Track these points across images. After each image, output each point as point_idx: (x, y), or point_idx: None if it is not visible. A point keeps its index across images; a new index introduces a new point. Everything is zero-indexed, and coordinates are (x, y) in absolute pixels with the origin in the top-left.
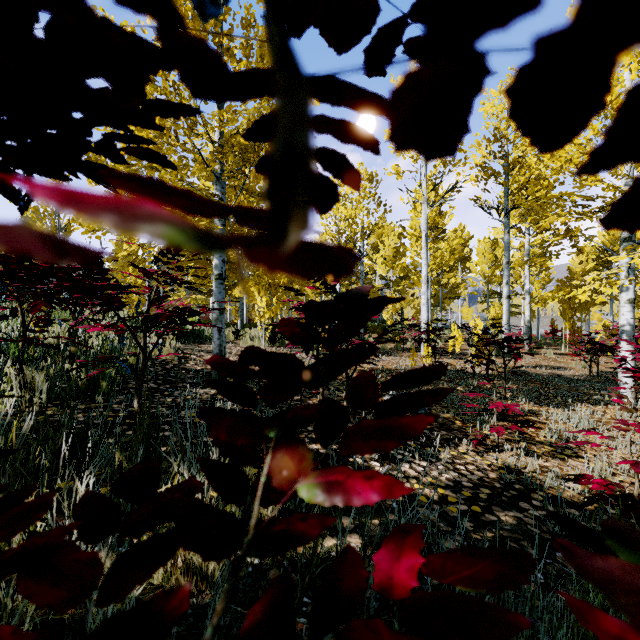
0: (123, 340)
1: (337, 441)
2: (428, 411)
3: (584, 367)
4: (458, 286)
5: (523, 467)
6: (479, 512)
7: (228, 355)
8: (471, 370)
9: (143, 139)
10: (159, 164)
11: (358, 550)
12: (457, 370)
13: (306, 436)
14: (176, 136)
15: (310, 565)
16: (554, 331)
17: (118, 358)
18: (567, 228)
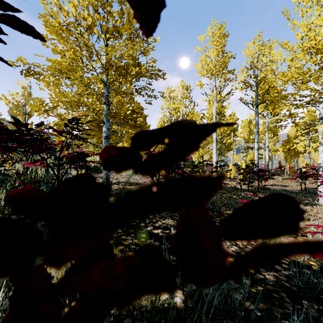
0: (47, 171)
1: (169, 228)
2: (218, 210)
3: (297, 185)
4: (231, 144)
5: (273, 242)
6: (253, 273)
7: (112, 179)
8: (239, 187)
9: (7, 5)
10: (31, 35)
11: (181, 302)
12: (232, 187)
13: (152, 225)
14: (82, 60)
15: (150, 319)
16: (280, 167)
17: (43, 181)
18: (290, 113)
